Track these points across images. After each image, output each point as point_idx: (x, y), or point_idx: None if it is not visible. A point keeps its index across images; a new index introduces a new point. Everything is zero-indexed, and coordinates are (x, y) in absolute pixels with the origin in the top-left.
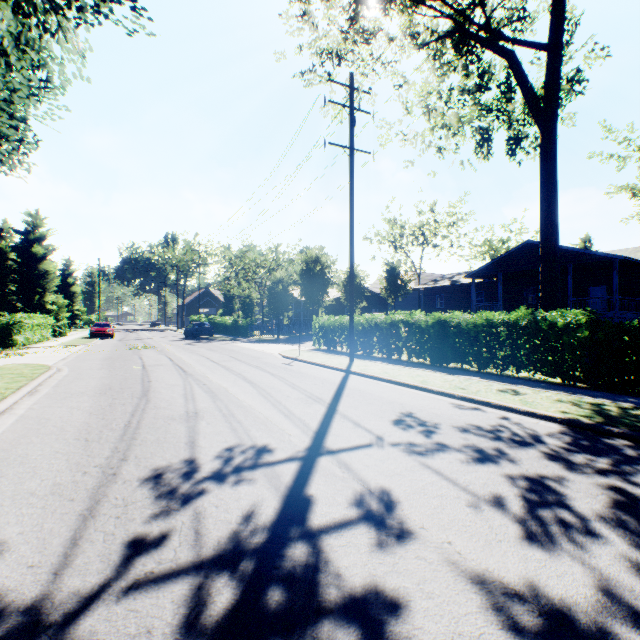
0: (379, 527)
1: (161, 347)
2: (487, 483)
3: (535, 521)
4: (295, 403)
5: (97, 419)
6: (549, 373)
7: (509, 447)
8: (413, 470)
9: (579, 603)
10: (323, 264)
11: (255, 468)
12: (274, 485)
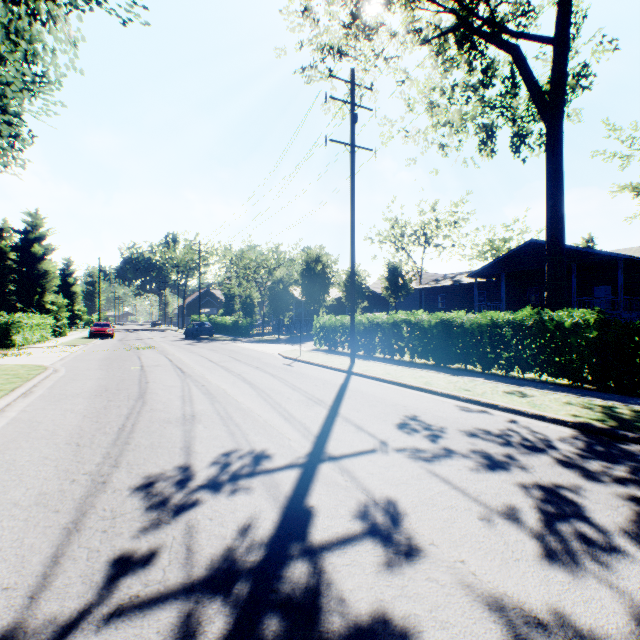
0: (385, 543)
1: (161, 347)
2: (499, 493)
3: (554, 536)
4: (295, 405)
5: (90, 422)
6: (556, 374)
7: (520, 453)
8: (420, 478)
9: (611, 635)
10: (324, 264)
11: (253, 476)
12: (273, 495)
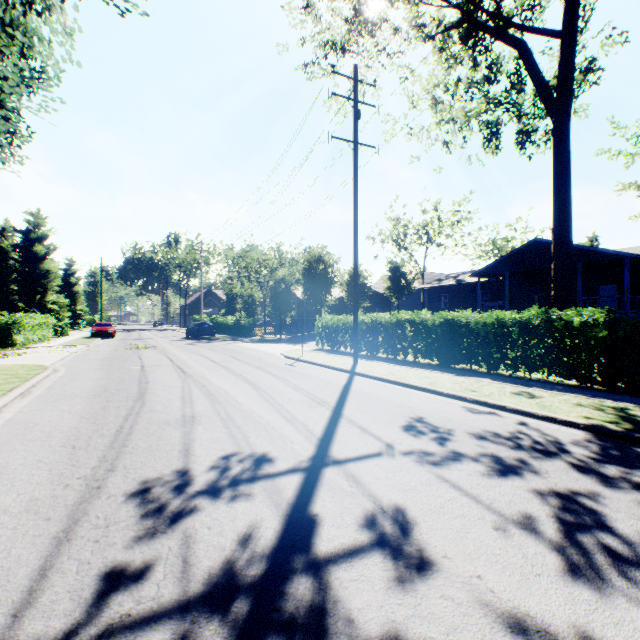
0: (395, 556)
1: (162, 347)
2: (513, 500)
3: (575, 549)
4: (298, 406)
5: (88, 424)
6: (564, 375)
7: (532, 457)
8: (429, 484)
9: None
10: (326, 263)
11: (254, 481)
12: (275, 502)
